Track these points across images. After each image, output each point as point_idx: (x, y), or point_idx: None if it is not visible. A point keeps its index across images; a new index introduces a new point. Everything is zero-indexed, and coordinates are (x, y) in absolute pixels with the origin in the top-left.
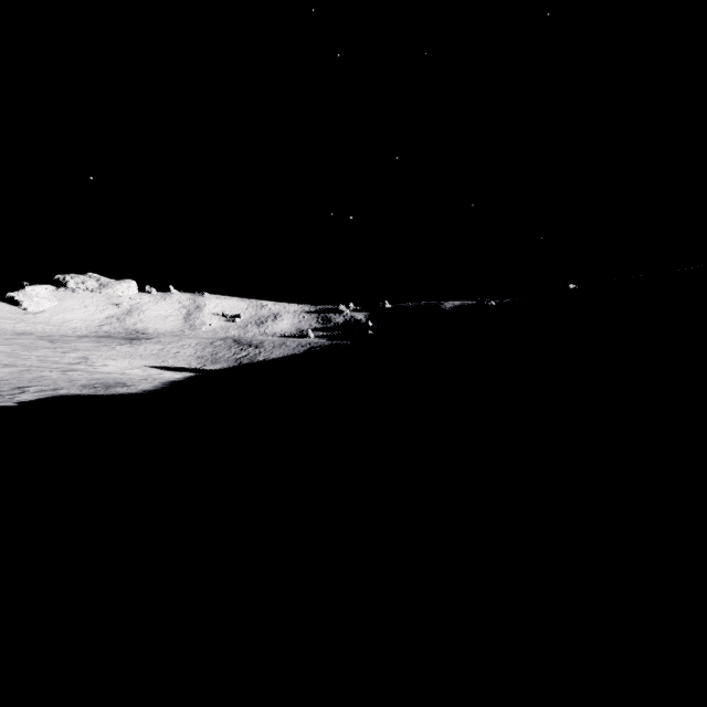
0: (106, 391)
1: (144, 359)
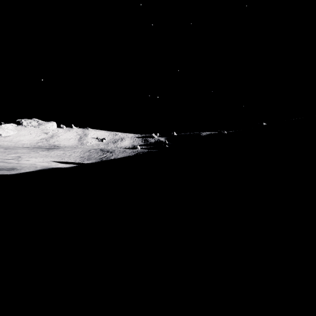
0: None
1: (52, 158)
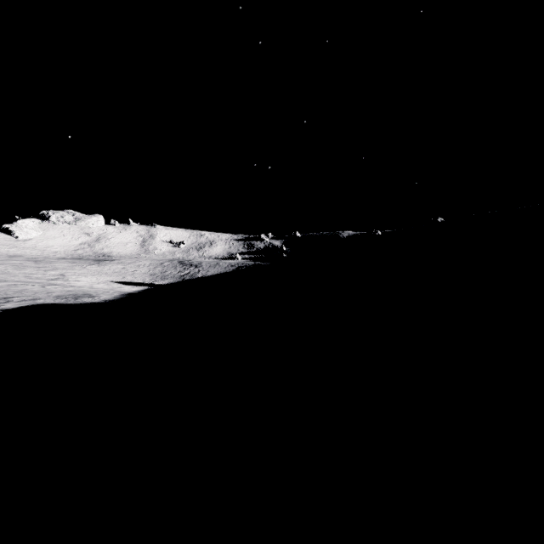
0: (75, 301)
1: (108, 276)
